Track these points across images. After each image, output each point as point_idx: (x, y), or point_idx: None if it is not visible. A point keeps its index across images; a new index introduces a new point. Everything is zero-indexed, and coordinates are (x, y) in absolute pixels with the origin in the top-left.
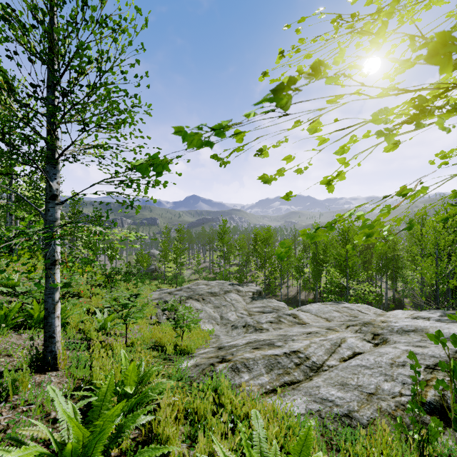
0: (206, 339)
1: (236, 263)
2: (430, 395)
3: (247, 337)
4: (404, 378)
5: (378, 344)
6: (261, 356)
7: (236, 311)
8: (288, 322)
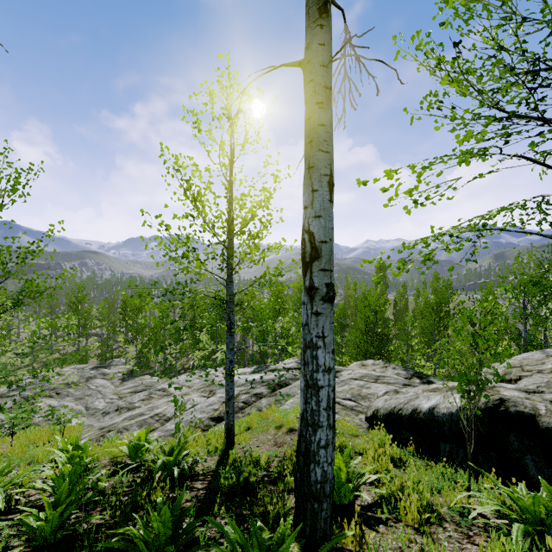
0: (79, 431)
1: (95, 334)
2: (216, 414)
3: (123, 416)
4: (209, 410)
5: (210, 397)
6: (135, 422)
7: (105, 398)
8: (158, 396)
